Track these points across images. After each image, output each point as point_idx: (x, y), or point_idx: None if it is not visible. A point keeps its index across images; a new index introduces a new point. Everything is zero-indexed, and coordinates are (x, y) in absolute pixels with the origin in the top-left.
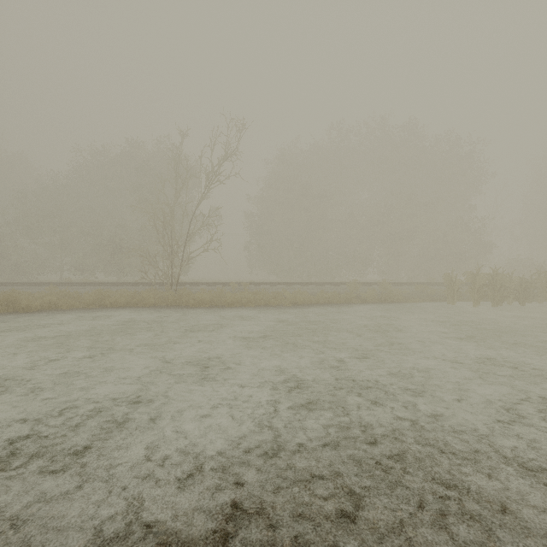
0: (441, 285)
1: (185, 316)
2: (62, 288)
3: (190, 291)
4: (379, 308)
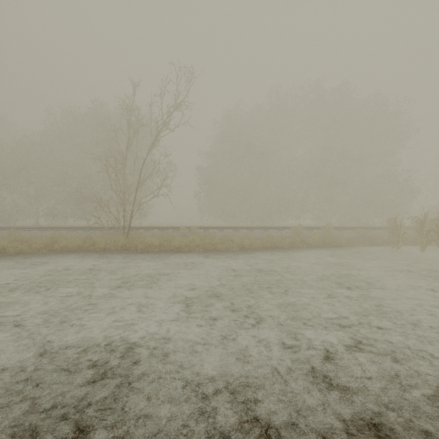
0: (378, 230)
1: (128, 263)
2: (24, 232)
3: (141, 235)
4: (328, 253)
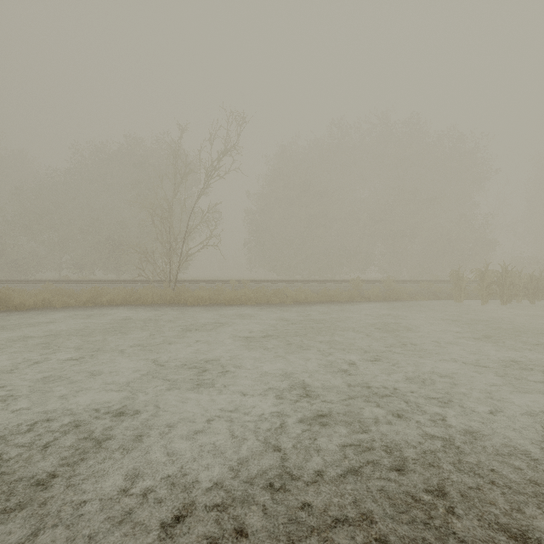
0: (446, 283)
1: (182, 314)
2: (59, 286)
3: (188, 288)
4: (384, 307)
